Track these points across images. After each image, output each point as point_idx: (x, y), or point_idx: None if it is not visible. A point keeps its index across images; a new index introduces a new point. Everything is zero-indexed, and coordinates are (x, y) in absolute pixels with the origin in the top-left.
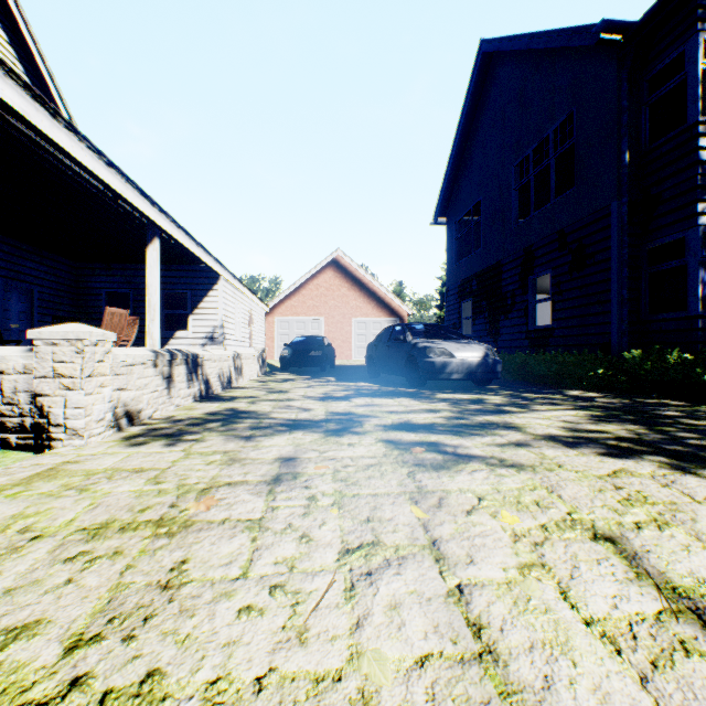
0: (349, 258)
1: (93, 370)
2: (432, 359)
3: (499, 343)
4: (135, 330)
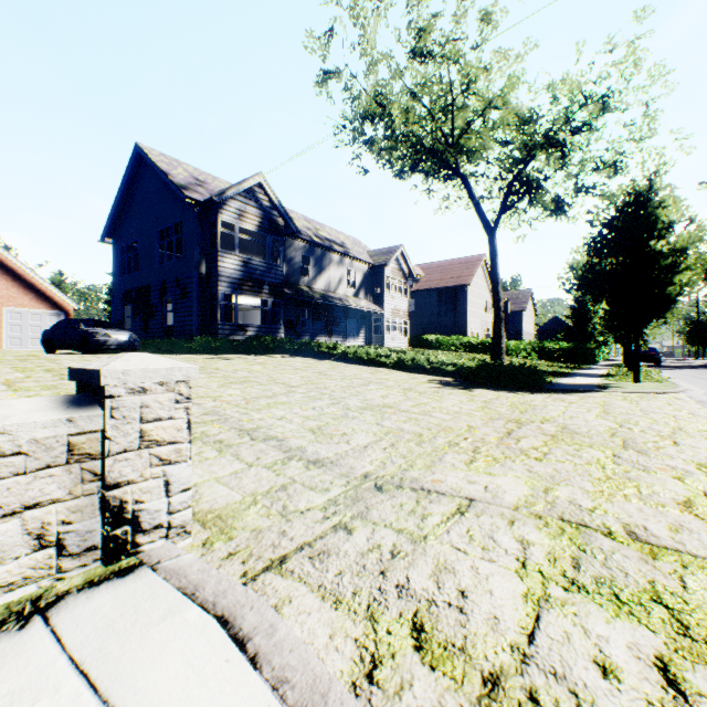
0: None
1: None
2: (99, 338)
3: (149, 334)
4: None
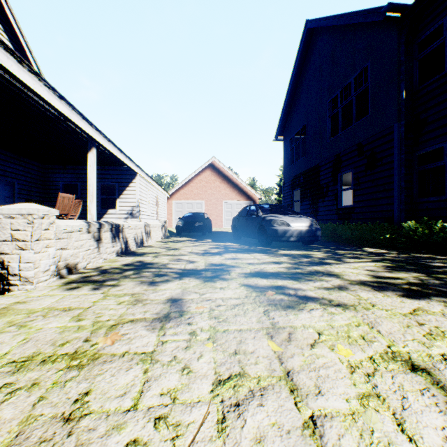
0: (220, 163)
1: (40, 235)
2: (276, 227)
3: (318, 217)
4: (79, 208)
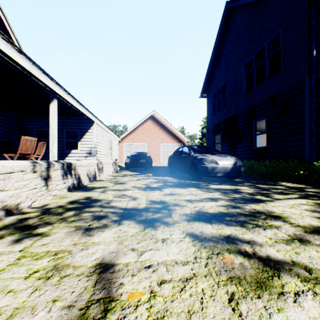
0: (159, 115)
1: None
2: (206, 165)
3: (235, 156)
4: (44, 149)
